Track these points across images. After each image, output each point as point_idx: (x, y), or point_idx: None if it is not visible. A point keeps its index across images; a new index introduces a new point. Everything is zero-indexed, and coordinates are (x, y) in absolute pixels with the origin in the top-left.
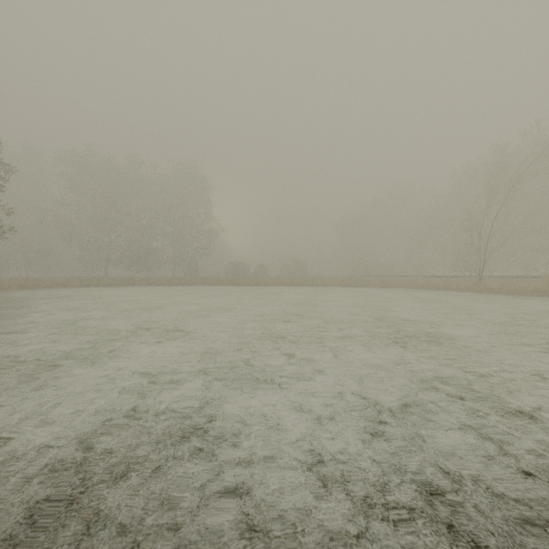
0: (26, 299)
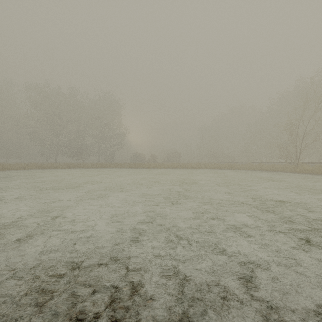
0: None
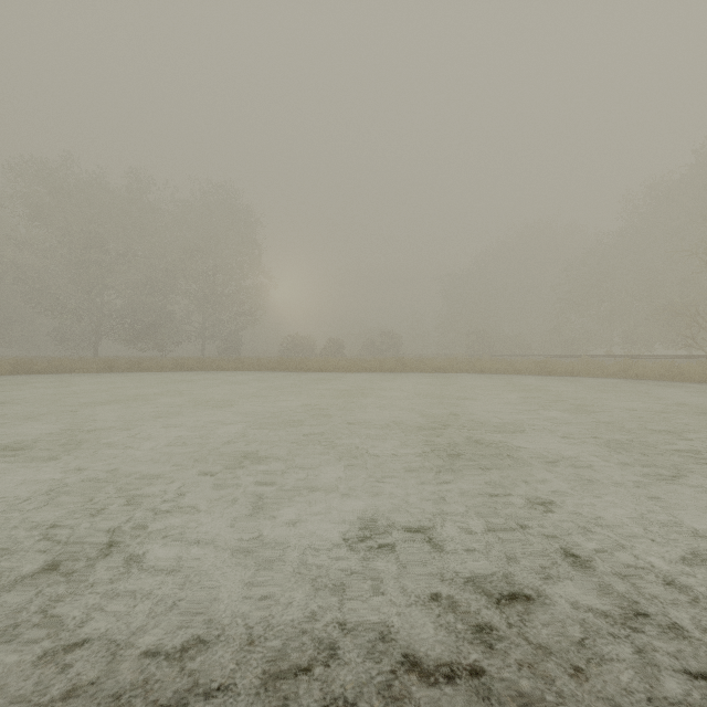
0: None
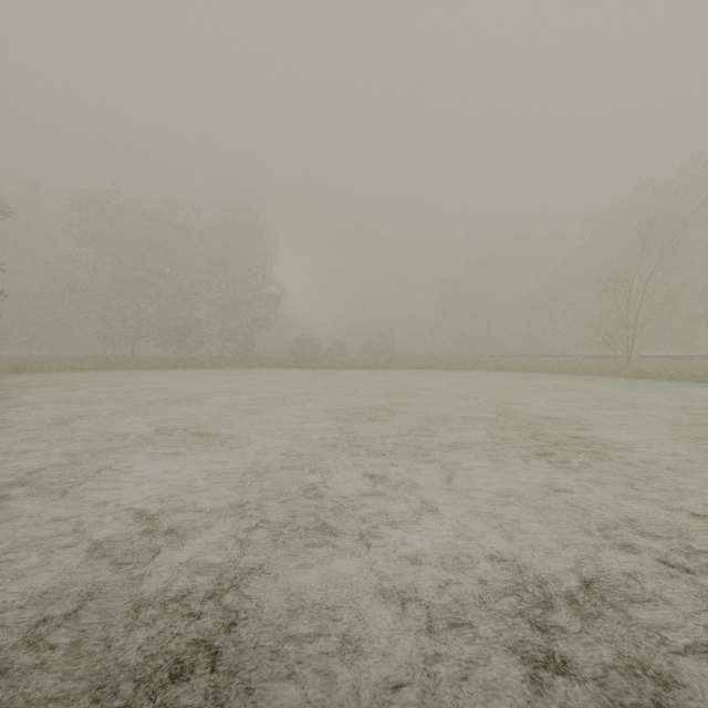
0: (14, 387)
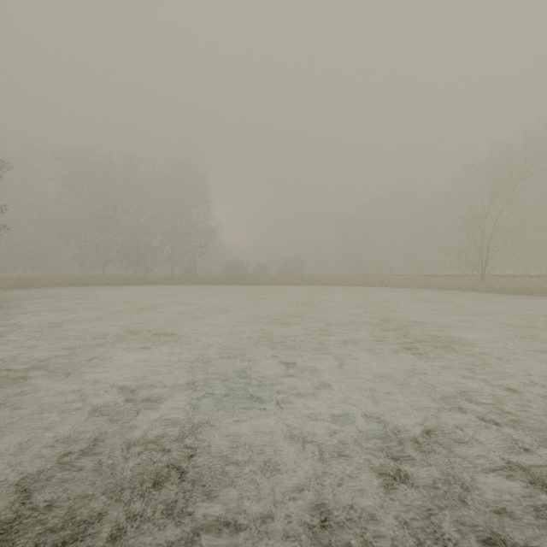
0: (16, 299)
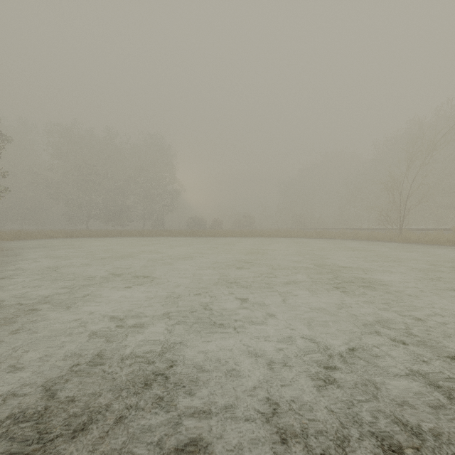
0: (17, 249)
